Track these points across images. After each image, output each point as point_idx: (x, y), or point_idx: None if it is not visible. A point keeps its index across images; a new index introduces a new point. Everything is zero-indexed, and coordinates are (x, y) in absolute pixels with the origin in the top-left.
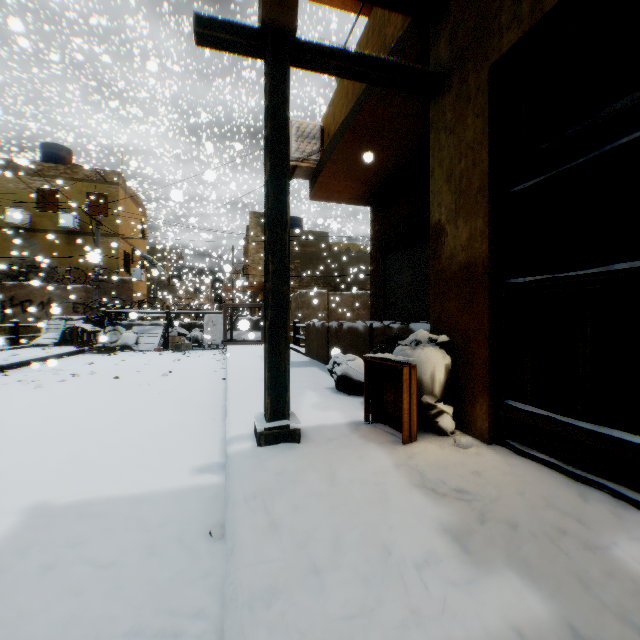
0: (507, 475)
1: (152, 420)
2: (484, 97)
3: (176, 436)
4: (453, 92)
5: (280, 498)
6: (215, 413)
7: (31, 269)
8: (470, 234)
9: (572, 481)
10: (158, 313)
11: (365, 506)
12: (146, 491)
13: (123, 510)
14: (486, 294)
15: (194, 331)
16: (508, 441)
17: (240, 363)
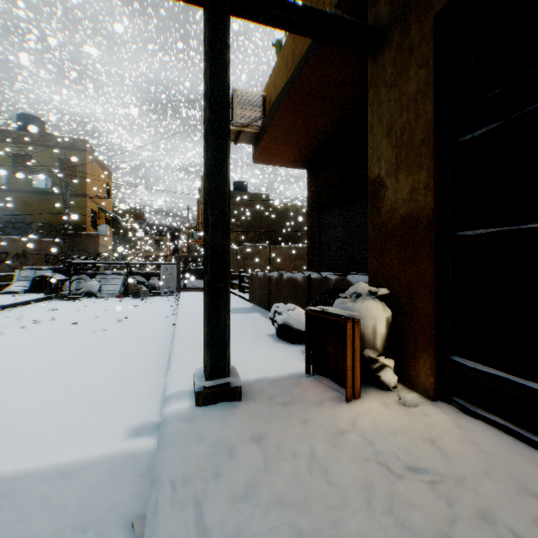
0: (463, 443)
1: (98, 370)
2: (428, 47)
3: (118, 388)
4: (394, 47)
5: (214, 483)
6: (161, 361)
7: (8, 225)
8: (412, 187)
9: (534, 450)
10: (119, 264)
11: (313, 495)
12: (72, 460)
13: (39, 490)
14: (430, 247)
15: (152, 279)
16: (454, 399)
17: (190, 309)
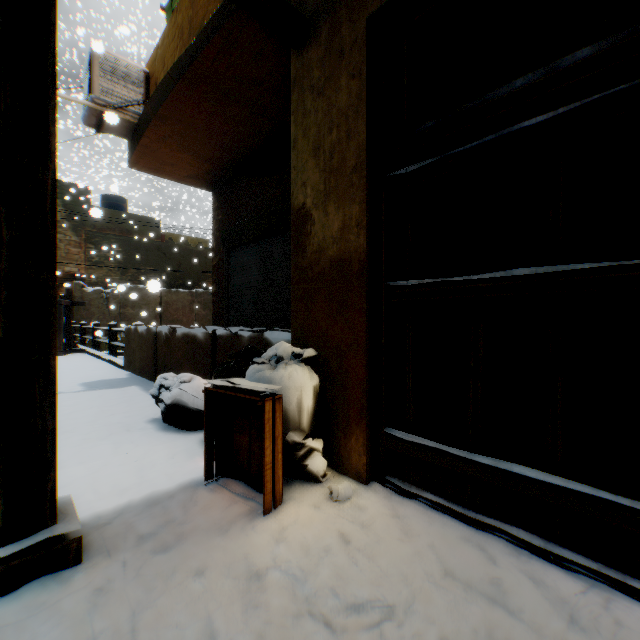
0: (405, 540)
1: None
2: (361, 54)
3: None
4: (322, 44)
5: None
6: None
7: None
8: (344, 223)
9: (467, 527)
10: None
11: None
12: None
13: None
14: (364, 299)
15: None
16: (389, 478)
17: None
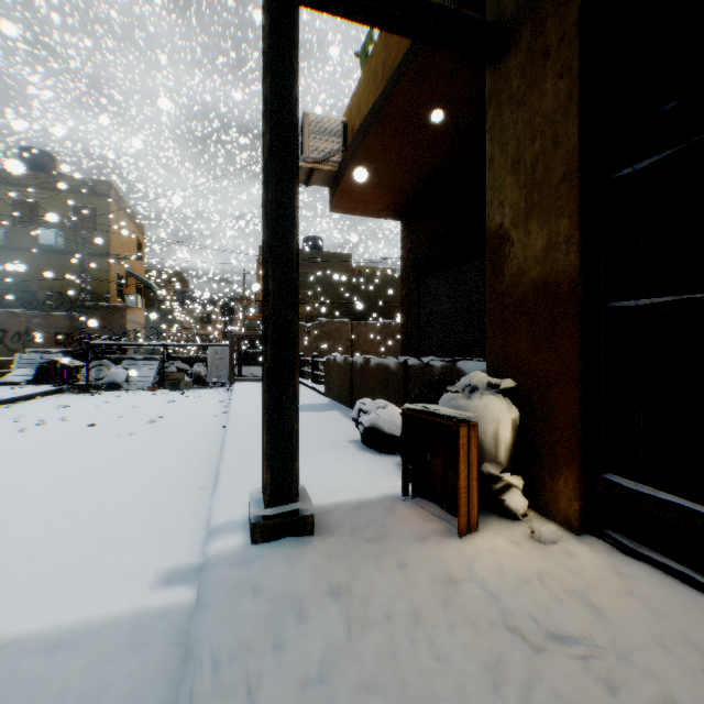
0: (624, 597)
1: (120, 489)
2: (571, 48)
3: (146, 516)
4: (522, 50)
5: (275, 659)
6: (206, 477)
7: (6, 294)
8: (548, 241)
9: None
10: (153, 345)
11: (416, 678)
12: (77, 621)
13: (27, 666)
14: (574, 324)
15: (196, 366)
16: (608, 532)
17: (246, 406)
